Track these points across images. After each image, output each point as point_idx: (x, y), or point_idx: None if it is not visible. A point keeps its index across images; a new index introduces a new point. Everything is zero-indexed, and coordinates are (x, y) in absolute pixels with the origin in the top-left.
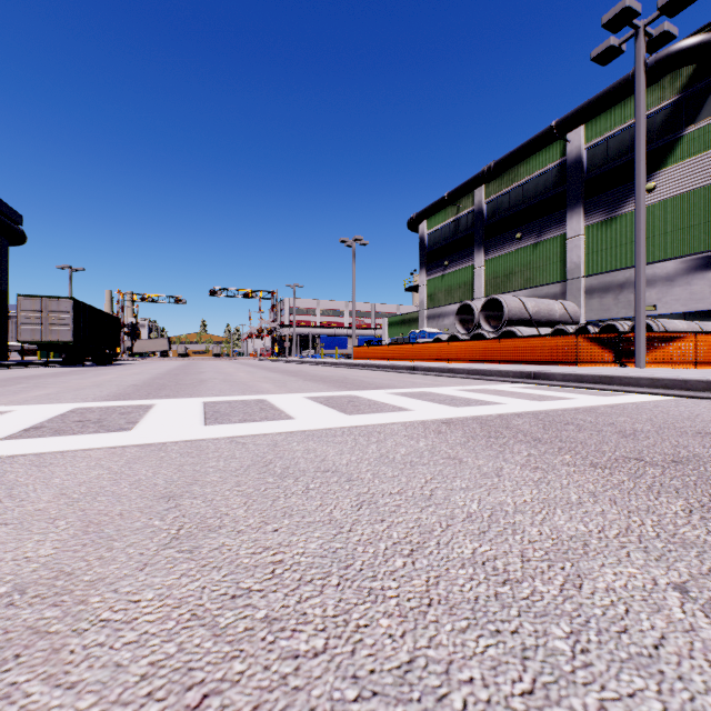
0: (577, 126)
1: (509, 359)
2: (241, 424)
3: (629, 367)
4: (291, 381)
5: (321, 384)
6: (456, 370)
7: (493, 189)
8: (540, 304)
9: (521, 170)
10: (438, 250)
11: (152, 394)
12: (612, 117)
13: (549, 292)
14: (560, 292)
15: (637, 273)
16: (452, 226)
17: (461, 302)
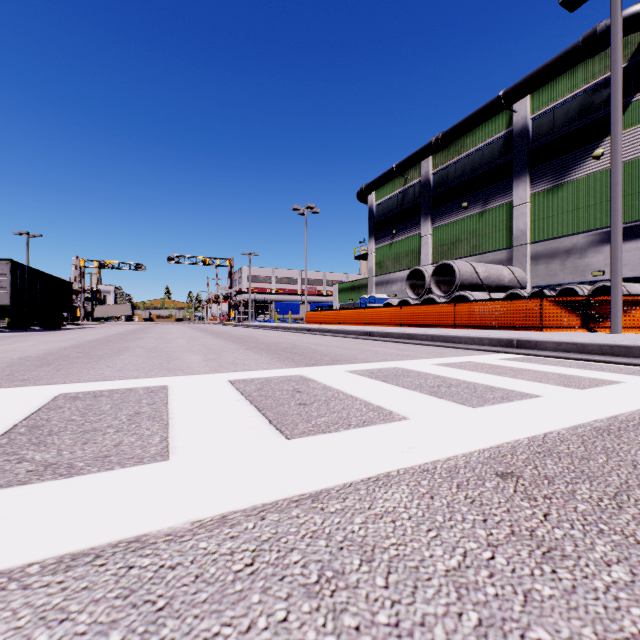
0: (524, 95)
1: (466, 323)
2: (6, 496)
3: (599, 332)
4: (229, 351)
5: (263, 356)
6: (417, 336)
7: (440, 160)
8: (490, 270)
9: (467, 141)
10: (386, 220)
11: (9, 377)
12: (559, 86)
13: (495, 259)
14: (506, 259)
15: (613, 231)
16: (400, 196)
17: (409, 269)
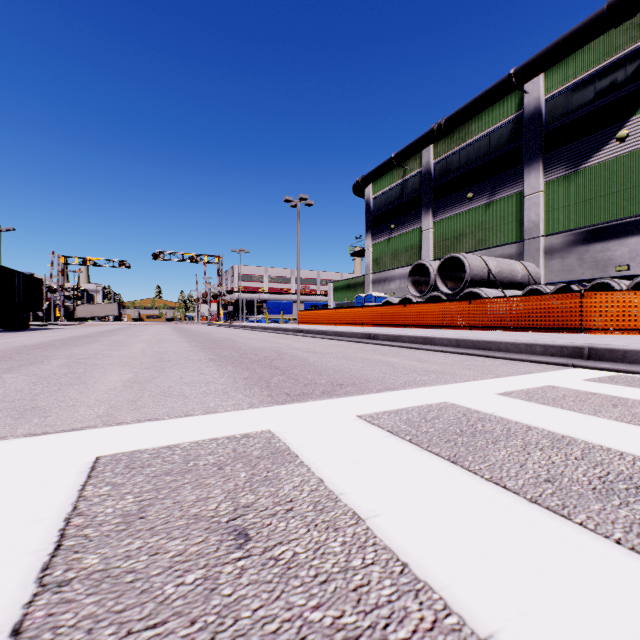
0: (538, 72)
1: (483, 324)
2: None
3: None
4: (183, 363)
5: (225, 374)
6: (436, 340)
7: (442, 149)
8: (502, 264)
9: (472, 127)
10: (384, 214)
11: None
12: (576, 63)
13: (503, 254)
14: (516, 253)
15: None
16: (398, 189)
17: (408, 266)
